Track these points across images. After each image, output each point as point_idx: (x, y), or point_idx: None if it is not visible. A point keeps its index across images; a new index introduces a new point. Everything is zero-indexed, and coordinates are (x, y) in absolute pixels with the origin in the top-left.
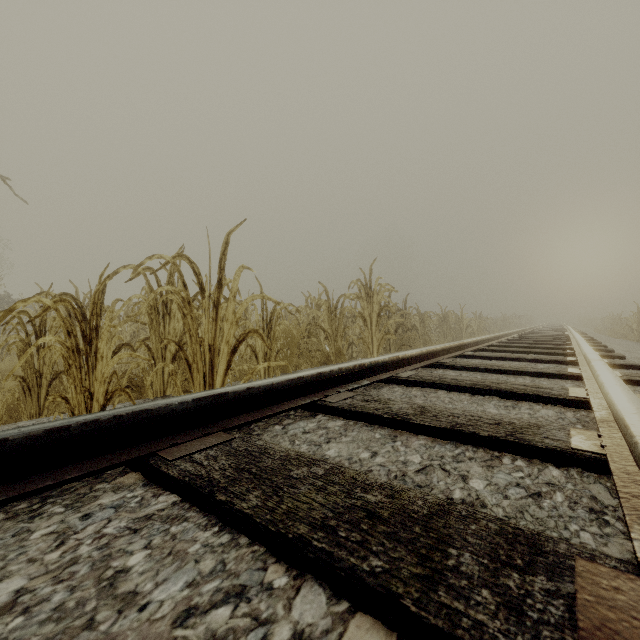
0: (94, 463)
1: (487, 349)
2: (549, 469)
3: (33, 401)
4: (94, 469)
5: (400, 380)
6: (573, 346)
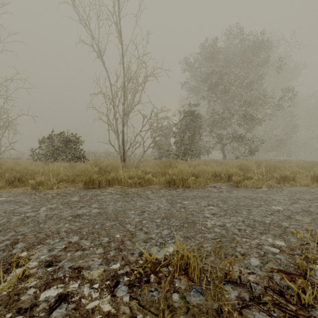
0: None
1: None
2: None
3: None
4: None
5: None
6: None
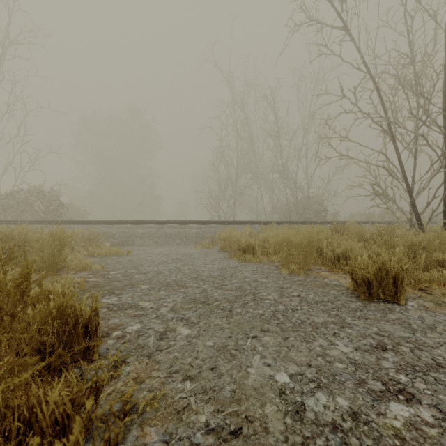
0: None
1: None
2: None
3: None
4: None
5: None
6: None
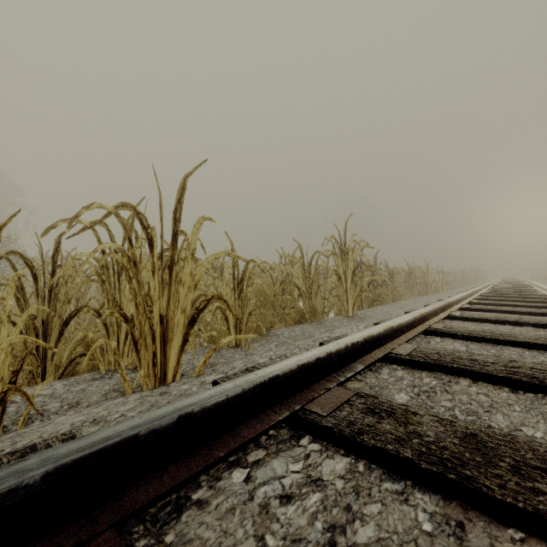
0: None
1: (470, 308)
2: None
3: None
4: None
5: (400, 359)
6: None
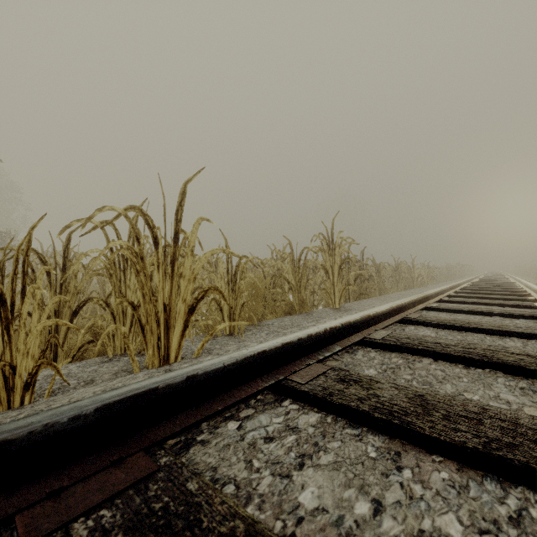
0: None
1: (448, 300)
2: None
3: None
4: None
5: (374, 343)
6: (535, 297)
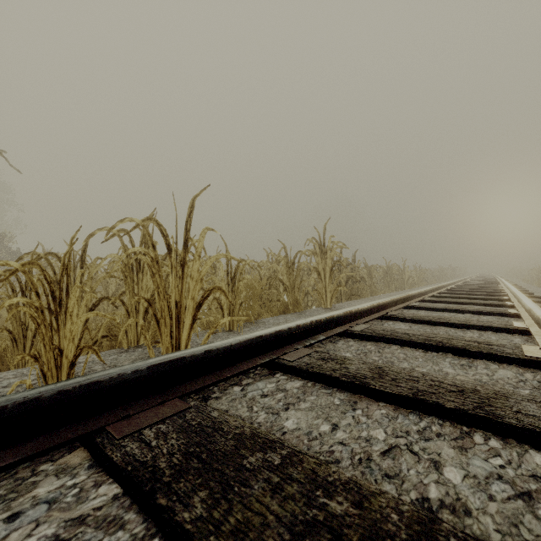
0: (35, 444)
1: (430, 300)
2: (530, 454)
3: (19, 351)
4: (33, 452)
5: (354, 334)
6: (510, 297)
